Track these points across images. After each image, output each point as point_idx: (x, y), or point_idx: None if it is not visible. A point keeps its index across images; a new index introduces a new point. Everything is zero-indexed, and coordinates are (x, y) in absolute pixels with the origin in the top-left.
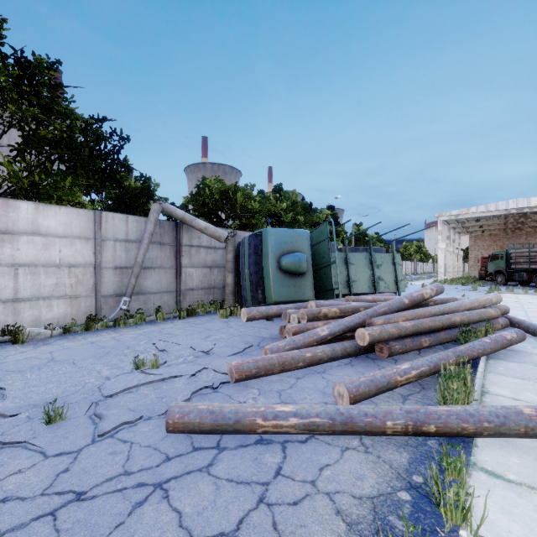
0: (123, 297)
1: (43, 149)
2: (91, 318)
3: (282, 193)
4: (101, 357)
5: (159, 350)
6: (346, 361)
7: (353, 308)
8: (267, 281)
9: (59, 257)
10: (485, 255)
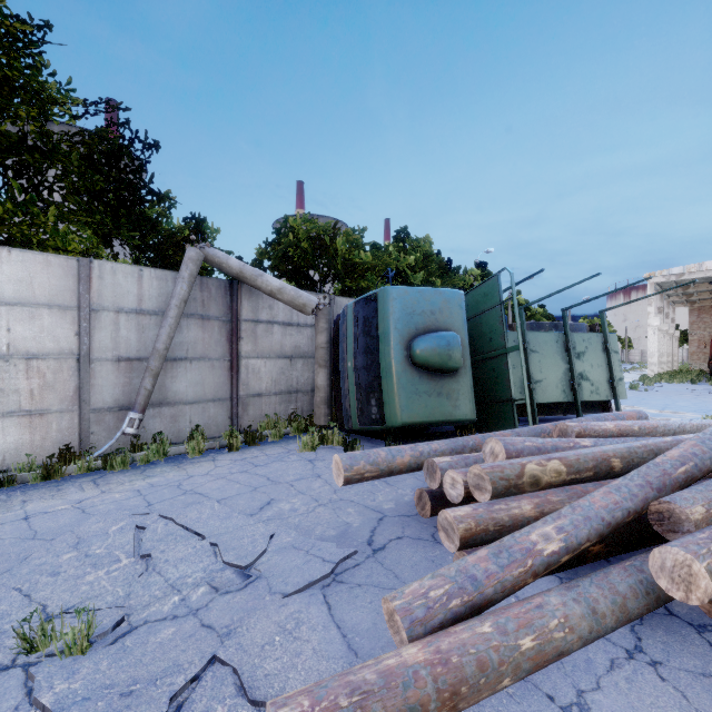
0: (129, 412)
1: None
2: (60, 453)
3: (408, 241)
4: None
5: (141, 555)
6: (621, 634)
7: (596, 459)
8: (387, 384)
9: (8, 340)
10: None
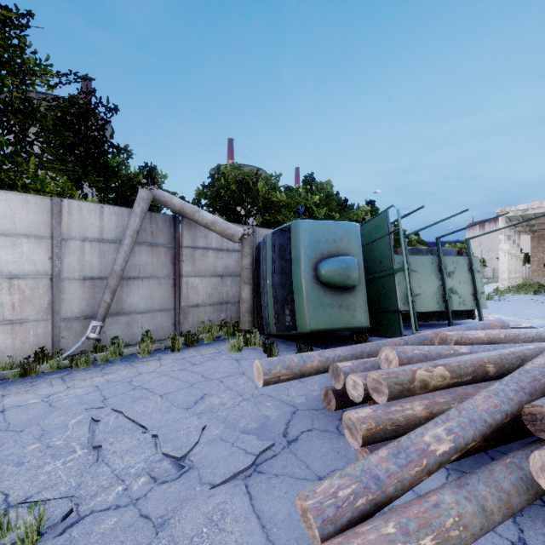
0: (92, 321)
1: None
2: (35, 355)
3: (314, 184)
4: None
5: (93, 446)
6: (505, 526)
7: (474, 365)
8: (298, 298)
9: None
10: None
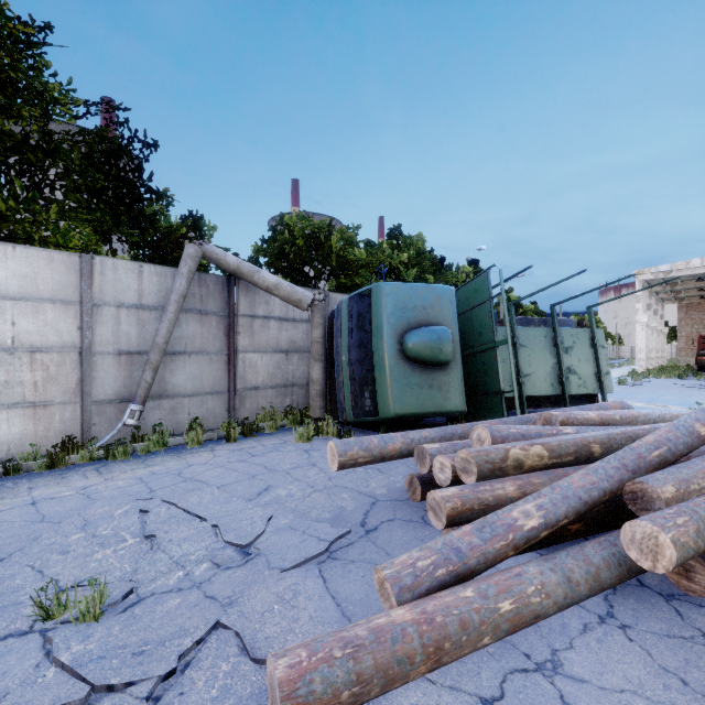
0: (130, 404)
1: (1, 153)
2: (64, 443)
3: (401, 238)
4: (8, 558)
5: (145, 535)
6: (595, 602)
7: (577, 444)
8: (380, 377)
9: (13, 334)
10: (703, 333)
